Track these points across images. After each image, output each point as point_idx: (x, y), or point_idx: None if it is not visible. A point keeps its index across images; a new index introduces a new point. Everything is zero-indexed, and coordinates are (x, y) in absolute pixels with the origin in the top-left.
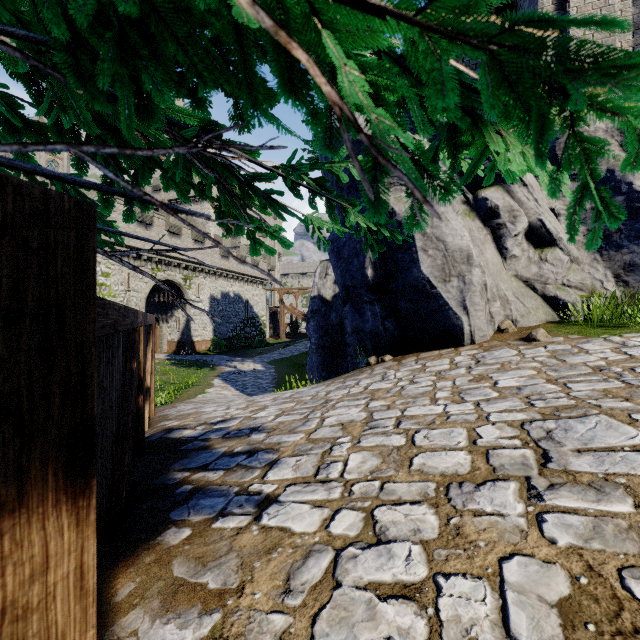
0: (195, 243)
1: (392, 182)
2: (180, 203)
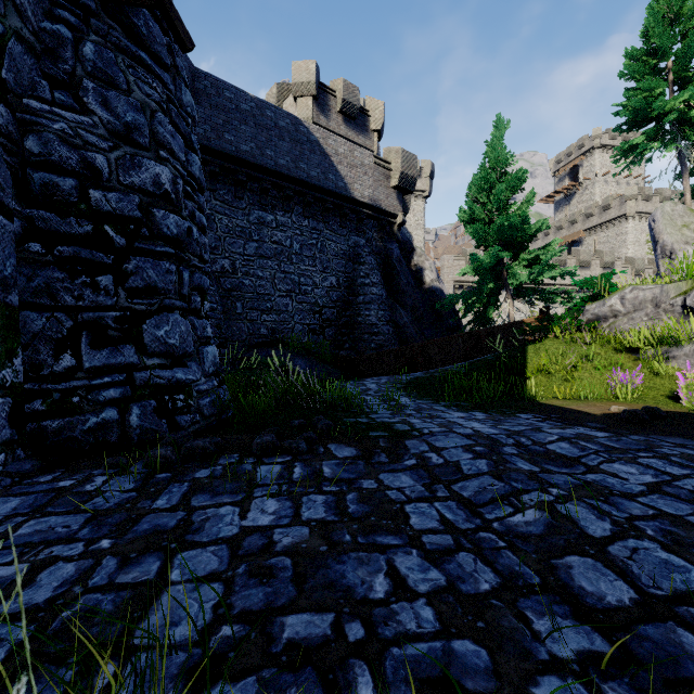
0: (603, 270)
1: (662, 256)
2: (595, 230)
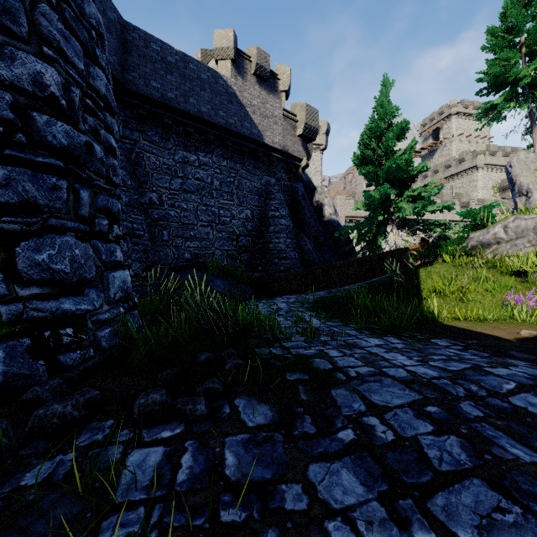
0: (461, 208)
1: (519, 195)
2: (453, 178)
